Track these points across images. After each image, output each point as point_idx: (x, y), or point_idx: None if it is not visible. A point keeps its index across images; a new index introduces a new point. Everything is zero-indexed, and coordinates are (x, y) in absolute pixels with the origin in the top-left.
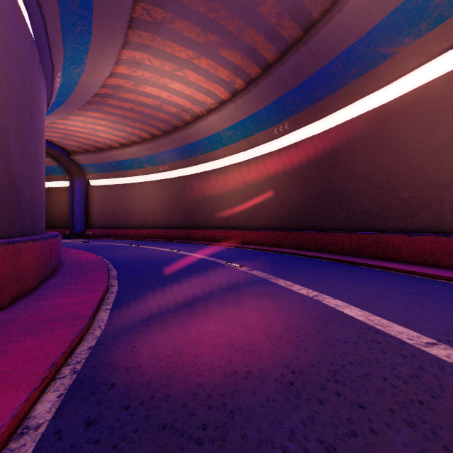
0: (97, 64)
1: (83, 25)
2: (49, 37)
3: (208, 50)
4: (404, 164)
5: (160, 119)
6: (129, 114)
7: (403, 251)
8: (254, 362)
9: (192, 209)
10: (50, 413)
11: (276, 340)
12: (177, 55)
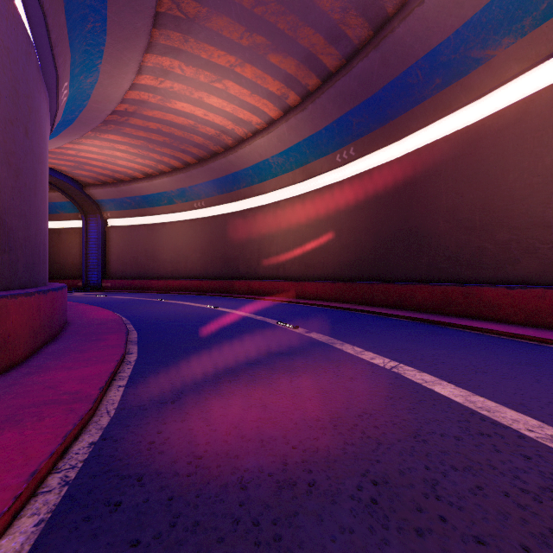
0: (114, 72)
1: (95, 20)
2: (51, 34)
3: (254, 55)
4: (502, 198)
5: (194, 144)
6: (156, 137)
7: (501, 308)
8: (319, 467)
9: (234, 255)
10: (21, 552)
11: (347, 432)
12: (215, 62)
